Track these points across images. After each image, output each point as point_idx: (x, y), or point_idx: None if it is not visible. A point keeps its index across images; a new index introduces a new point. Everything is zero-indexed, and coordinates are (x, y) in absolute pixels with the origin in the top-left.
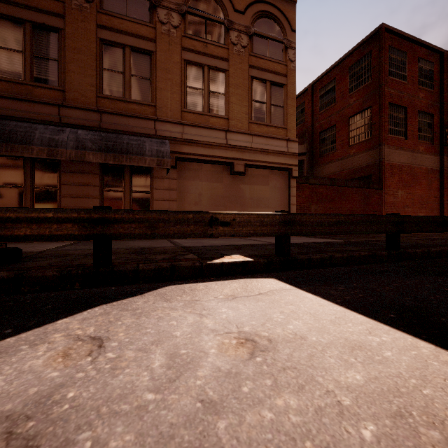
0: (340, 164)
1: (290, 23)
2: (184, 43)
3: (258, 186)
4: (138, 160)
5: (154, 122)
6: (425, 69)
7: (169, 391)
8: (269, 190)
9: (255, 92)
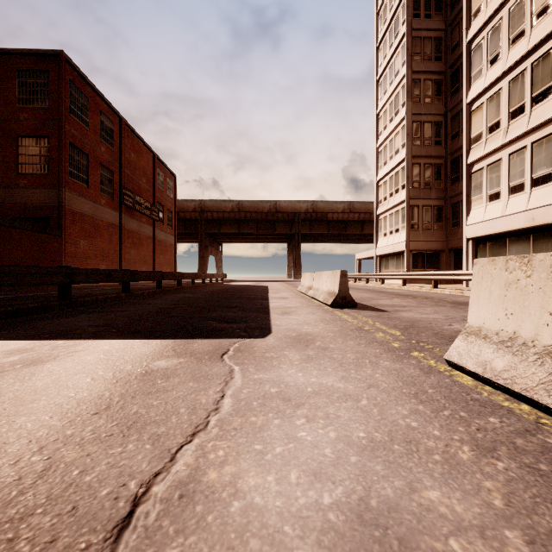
0: (4, 193)
1: None
2: None
3: None
4: None
5: None
6: (107, 125)
7: None
8: None
9: None
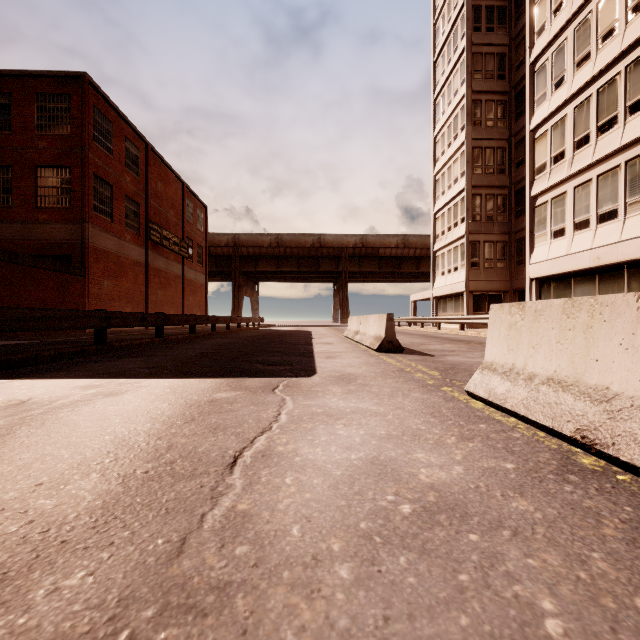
0: (21, 229)
1: None
2: None
3: None
4: None
5: None
6: (132, 152)
7: None
8: None
9: None
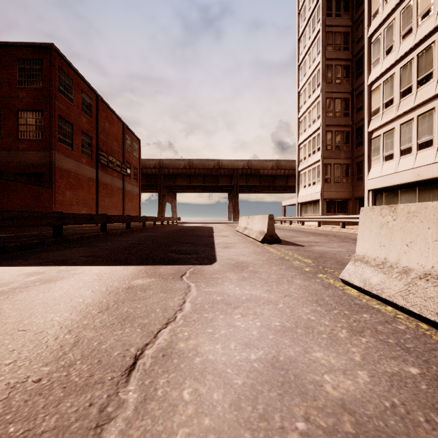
0: (7, 154)
1: None
2: None
3: None
4: None
5: None
6: (87, 101)
7: None
8: None
9: None
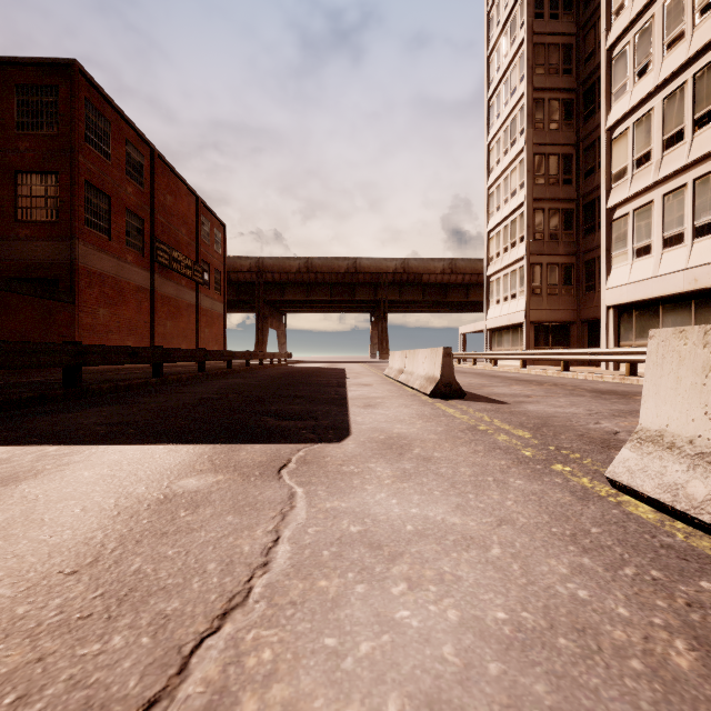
0: None
1: None
2: None
3: None
4: None
5: None
6: (134, 158)
7: None
8: None
9: None
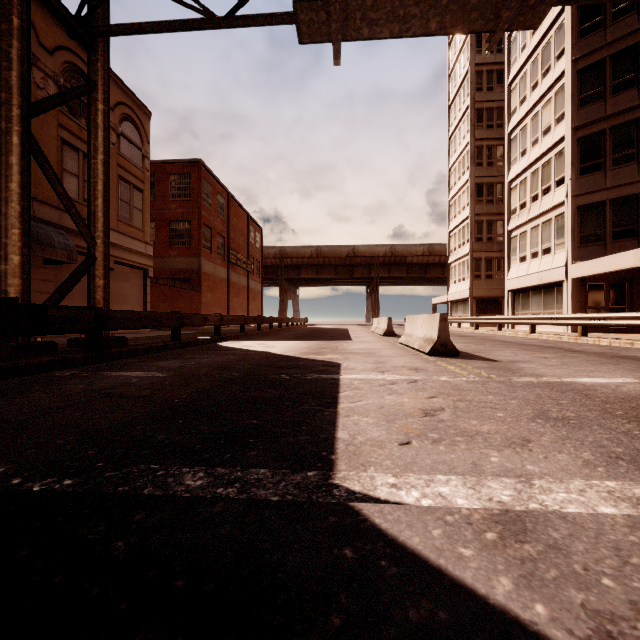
0: (161, 261)
1: (147, 135)
2: (61, 118)
3: (122, 283)
4: (51, 253)
5: (32, 201)
6: (221, 202)
7: (270, 344)
8: (130, 287)
9: (122, 191)
